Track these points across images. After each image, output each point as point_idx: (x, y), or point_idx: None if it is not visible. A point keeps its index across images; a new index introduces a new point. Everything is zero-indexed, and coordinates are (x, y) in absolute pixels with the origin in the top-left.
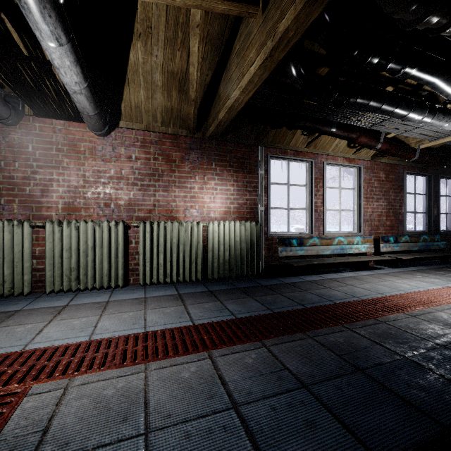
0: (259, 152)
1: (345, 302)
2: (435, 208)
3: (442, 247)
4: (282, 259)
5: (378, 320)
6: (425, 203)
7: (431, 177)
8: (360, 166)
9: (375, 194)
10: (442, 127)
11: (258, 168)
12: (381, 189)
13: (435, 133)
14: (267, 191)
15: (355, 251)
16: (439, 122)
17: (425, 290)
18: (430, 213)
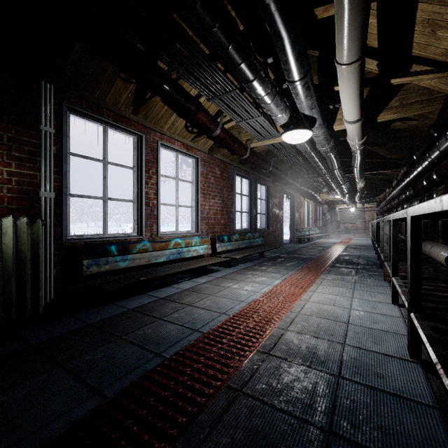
0: (43, 92)
1: (181, 351)
2: (255, 209)
3: (260, 243)
4: (94, 277)
5: (232, 387)
6: (248, 204)
7: (252, 181)
8: (198, 157)
9: (212, 190)
10: (277, 117)
11: (41, 119)
12: (217, 186)
13: (264, 131)
14: (61, 164)
15: (193, 254)
16: (277, 108)
17: (261, 296)
18: (251, 213)
